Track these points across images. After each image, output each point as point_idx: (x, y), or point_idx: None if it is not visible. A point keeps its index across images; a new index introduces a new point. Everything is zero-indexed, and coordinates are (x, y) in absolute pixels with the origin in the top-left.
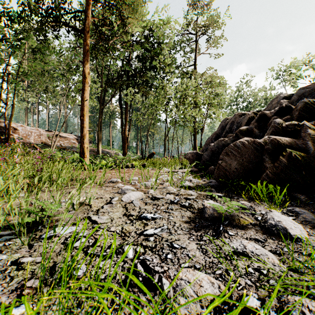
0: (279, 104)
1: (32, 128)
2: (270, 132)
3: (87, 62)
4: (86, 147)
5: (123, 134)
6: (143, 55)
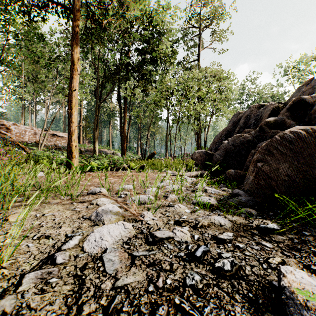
0: None
1: (27, 127)
2: None
3: (76, 45)
4: (75, 145)
5: (122, 132)
6: (144, 48)
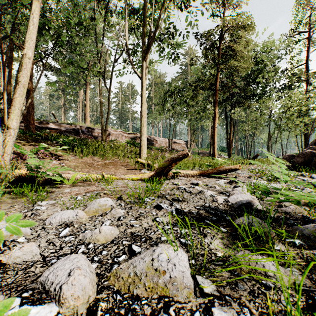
0: None
1: (162, 139)
2: None
3: (216, 106)
4: (215, 152)
5: (229, 139)
6: (247, 74)
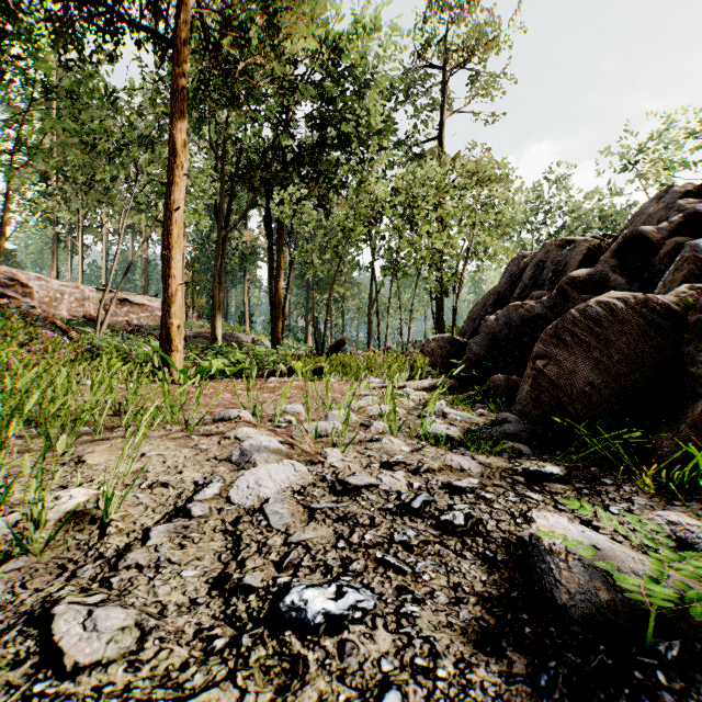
0: (675, 209)
1: (65, 284)
2: (682, 276)
3: (180, 114)
4: (177, 325)
5: (274, 296)
6: (320, 112)
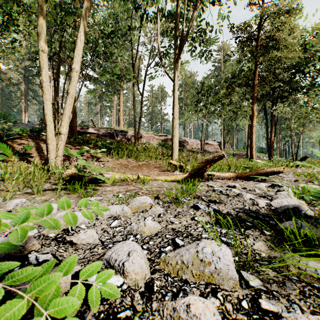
0: None
1: (193, 140)
2: None
3: (254, 103)
4: (253, 154)
5: (269, 139)
6: (292, 65)
